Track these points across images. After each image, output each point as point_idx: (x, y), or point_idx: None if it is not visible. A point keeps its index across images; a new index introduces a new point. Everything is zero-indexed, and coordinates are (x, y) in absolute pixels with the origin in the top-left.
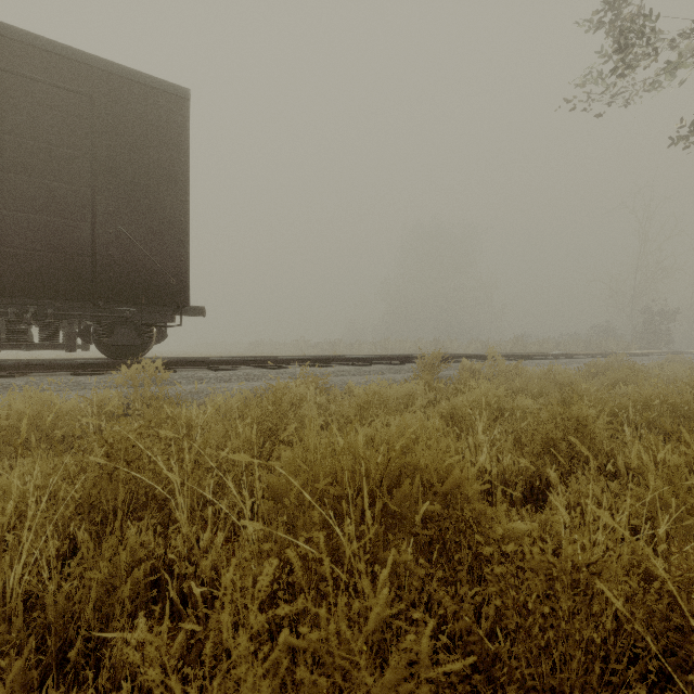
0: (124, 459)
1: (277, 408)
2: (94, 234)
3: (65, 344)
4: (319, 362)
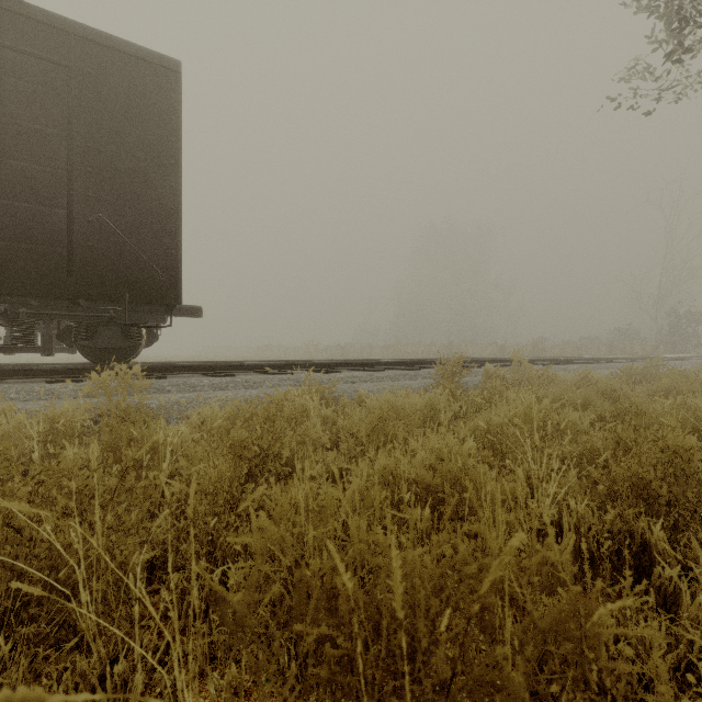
0: (9, 523)
1: (269, 426)
2: (71, 223)
3: (41, 347)
4: (327, 367)
